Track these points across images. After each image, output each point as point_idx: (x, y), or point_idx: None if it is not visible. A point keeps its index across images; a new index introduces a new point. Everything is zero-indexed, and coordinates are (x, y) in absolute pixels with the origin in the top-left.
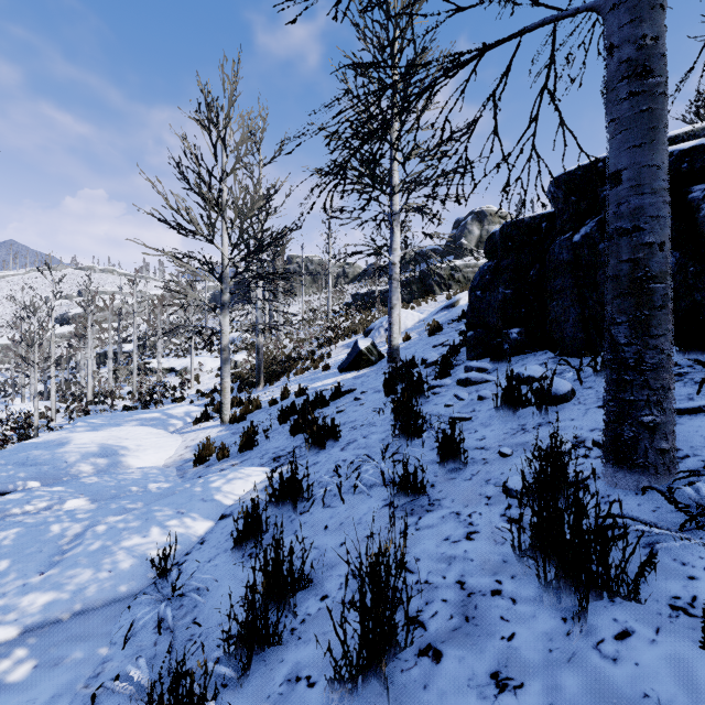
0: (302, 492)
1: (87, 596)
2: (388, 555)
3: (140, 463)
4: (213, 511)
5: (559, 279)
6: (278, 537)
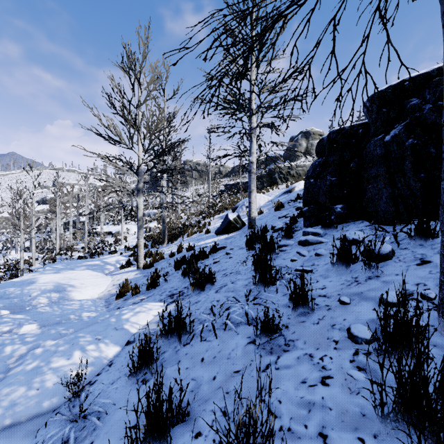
0: (185, 327)
1: (16, 412)
2: (256, 421)
3: (81, 296)
4: (121, 338)
5: (373, 168)
6: (165, 365)
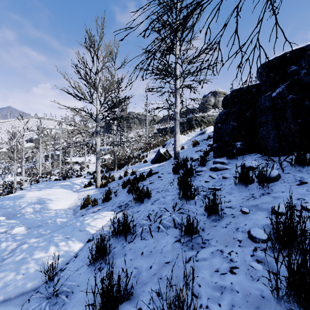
0: (130, 230)
1: (7, 291)
2: (183, 303)
3: (56, 207)
4: (84, 237)
5: (264, 116)
6: (115, 257)
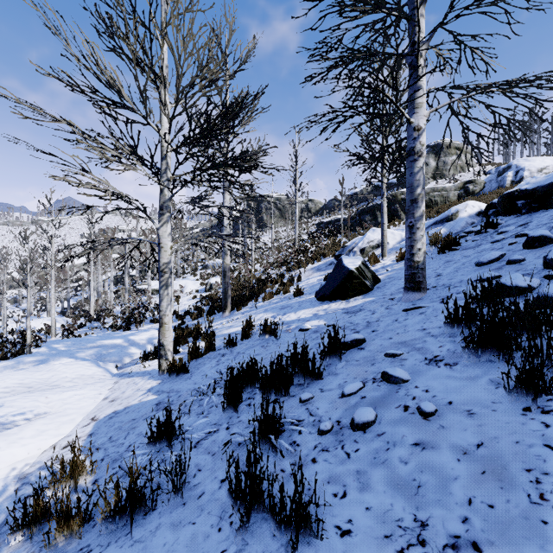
0: None
1: None
2: None
3: None
4: None
5: None
6: None
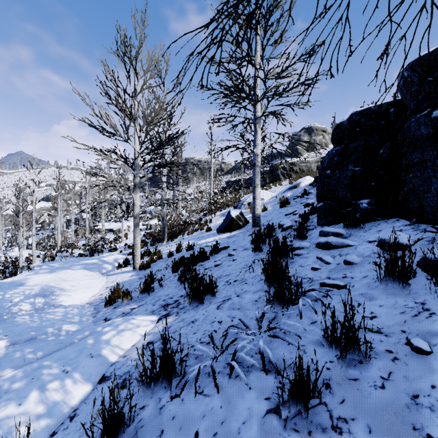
0: (175, 368)
1: None
2: None
3: (70, 301)
4: (95, 370)
5: (416, 152)
6: (141, 436)
